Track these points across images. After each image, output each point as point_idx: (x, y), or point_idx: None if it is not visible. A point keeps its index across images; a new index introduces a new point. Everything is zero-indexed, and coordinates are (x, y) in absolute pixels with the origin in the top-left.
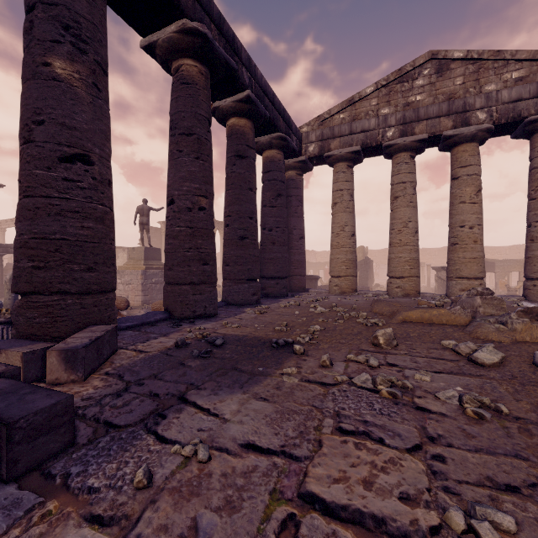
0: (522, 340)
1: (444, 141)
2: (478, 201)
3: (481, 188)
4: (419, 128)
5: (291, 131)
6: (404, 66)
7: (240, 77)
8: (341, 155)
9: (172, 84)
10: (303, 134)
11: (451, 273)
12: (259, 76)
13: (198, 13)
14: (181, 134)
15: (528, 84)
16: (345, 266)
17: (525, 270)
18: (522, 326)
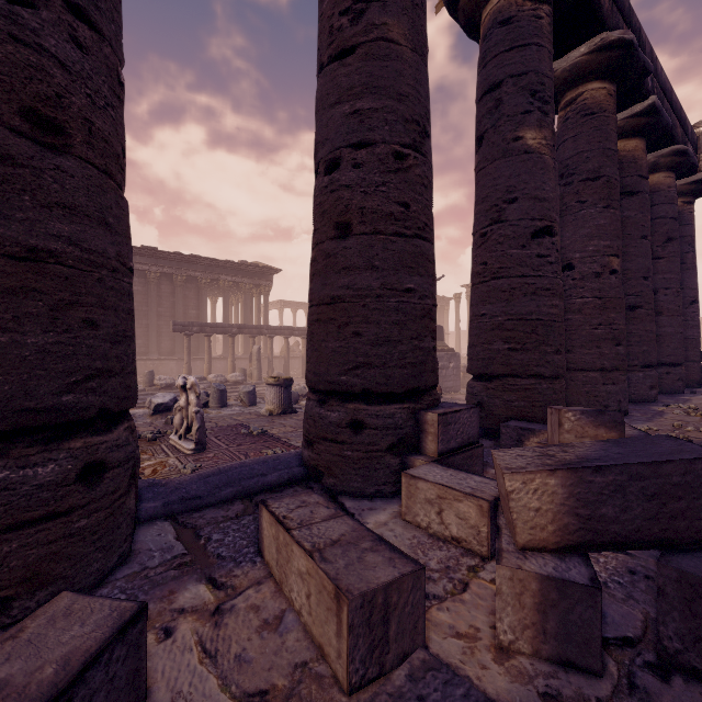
0: None
1: None
2: None
3: None
4: None
5: (686, 138)
6: None
7: (644, 82)
8: None
9: (564, 120)
10: (701, 138)
11: None
12: (658, 72)
13: (614, 17)
14: (583, 181)
15: None
16: None
17: None
18: None
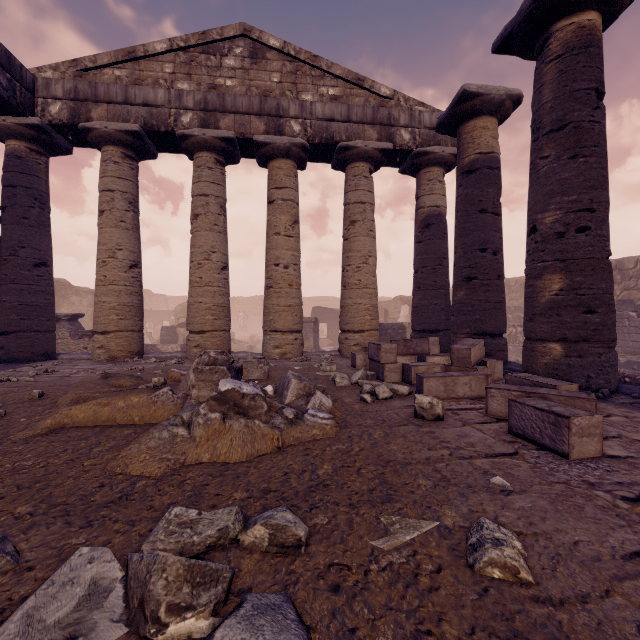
0: (197, 461)
1: (257, 150)
2: (295, 234)
3: (298, 219)
4: (225, 122)
5: None
6: (210, 31)
7: None
8: (108, 132)
9: None
10: (39, 80)
11: (266, 325)
12: None
13: None
14: None
15: (340, 104)
16: (117, 314)
17: (340, 321)
18: (204, 431)
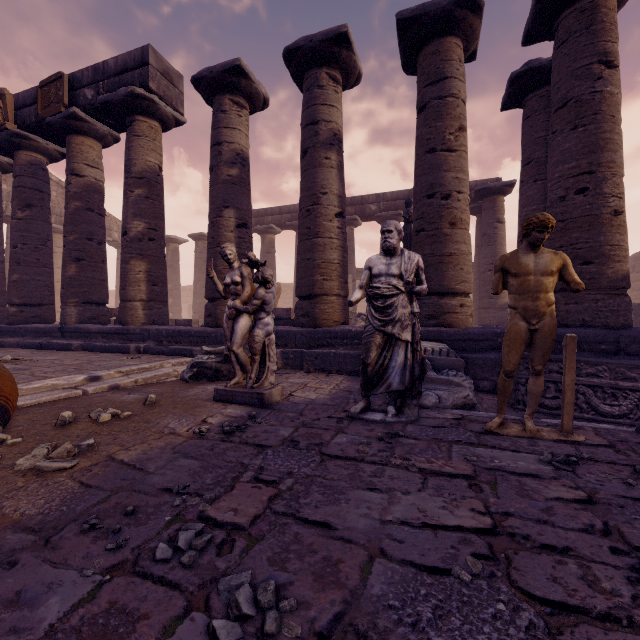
0: None
1: None
2: None
3: None
4: None
5: None
6: None
7: None
8: None
9: None
10: None
11: None
12: None
13: None
14: None
15: None
16: None
17: None
18: None
